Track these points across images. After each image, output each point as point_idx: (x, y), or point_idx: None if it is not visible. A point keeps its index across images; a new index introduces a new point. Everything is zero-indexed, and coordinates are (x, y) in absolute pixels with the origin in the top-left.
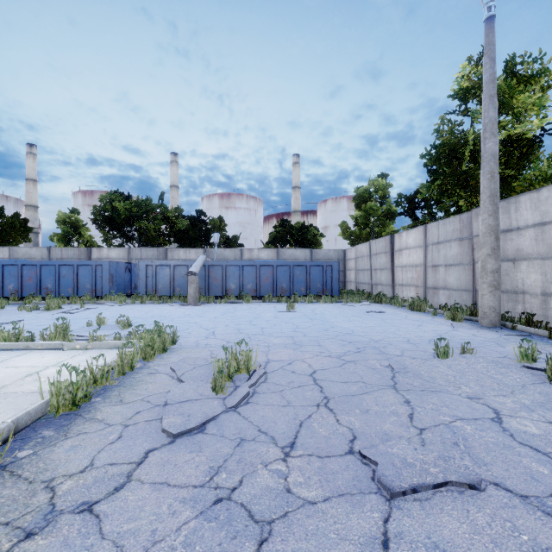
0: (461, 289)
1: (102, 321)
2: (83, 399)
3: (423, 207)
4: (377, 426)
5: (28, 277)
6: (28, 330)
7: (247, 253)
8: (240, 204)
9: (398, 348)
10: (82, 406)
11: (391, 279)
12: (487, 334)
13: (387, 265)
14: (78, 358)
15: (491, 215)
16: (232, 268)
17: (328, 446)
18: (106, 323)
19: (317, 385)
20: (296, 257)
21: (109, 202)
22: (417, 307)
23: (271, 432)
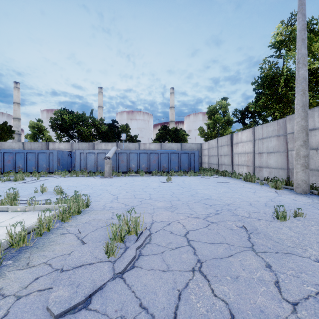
0: (278, 168)
1: (44, 189)
2: None
3: (250, 117)
4: (250, 299)
5: (7, 160)
6: None
7: (142, 145)
8: (139, 117)
9: (245, 210)
10: None
11: (231, 161)
12: (303, 199)
13: (228, 152)
14: (15, 219)
15: (303, 118)
16: (133, 154)
17: None
18: (47, 190)
19: (191, 246)
20: (172, 148)
21: (60, 115)
22: (250, 179)
23: (151, 308)
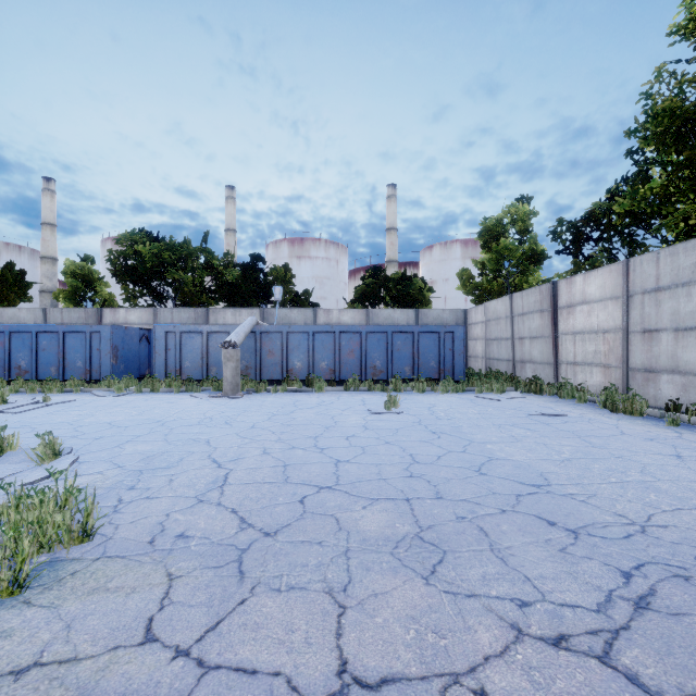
0: None
1: (7, 442)
2: None
3: (598, 239)
4: None
5: None
6: None
7: (322, 315)
8: (316, 253)
9: None
10: None
11: (551, 353)
12: None
13: (544, 331)
14: None
15: None
16: (297, 337)
17: None
18: (16, 446)
19: None
20: (394, 321)
21: (131, 244)
22: (627, 406)
23: None
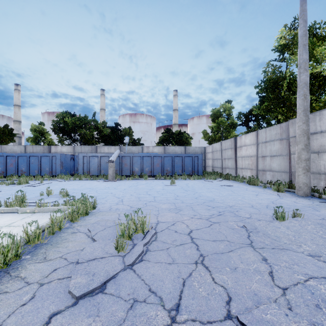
0: (281, 171)
1: (50, 192)
2: (14, 258)
3: (254, 120)
4: (246, 285)
5: (10, 163)
6: (1, 198)
7: (145, 149)
8: (142, 120)
9: (247, 211)
10: (13, 264)
11: (234, 164)
12: (303, 201)
13: (232, 156)
14: (25, 220)
15: (304, 122)
16: (136, 158)
17: (208, 309)
18: (52, 193)
19: (194, 243)
20: (175, 151)
21: (62, 118)
22: (253, 182)
23: (159, 292)
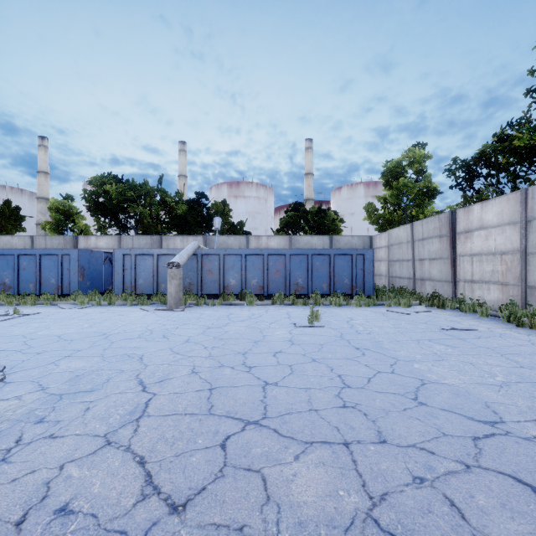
0: None
1: None
2: None
3: (488, 175)
4: None
5: None
6: None
7: (253, 241)
8: (249, 193)
9: None
10: None
11: (449, 272)
12: None
13: (443, 253)
14: None
15: None
16: (232, 258)
17: None
18: None
19: None
20: (312, 245)
21: (101, 185)
22: (534, 322)
23: None
